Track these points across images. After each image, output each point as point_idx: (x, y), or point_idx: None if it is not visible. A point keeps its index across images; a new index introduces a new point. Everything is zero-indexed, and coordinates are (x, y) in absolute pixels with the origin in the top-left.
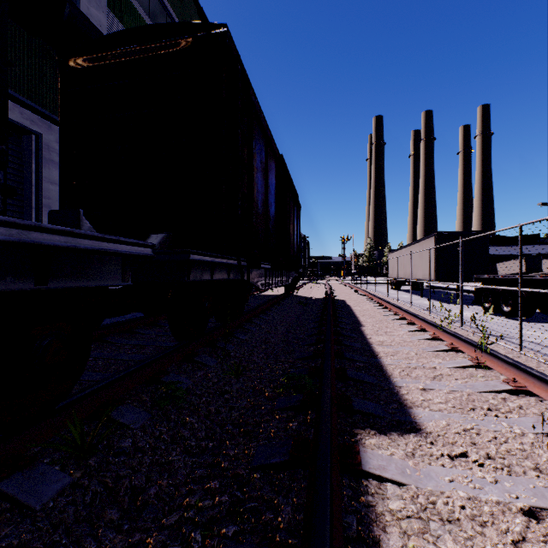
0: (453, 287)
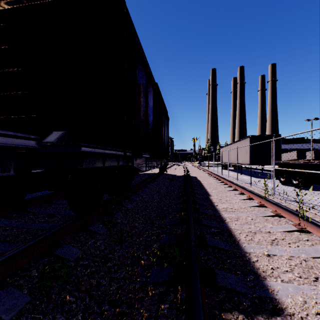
0: (258, 168)
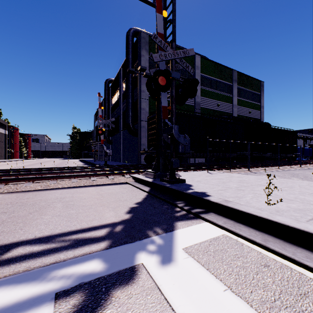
0: None
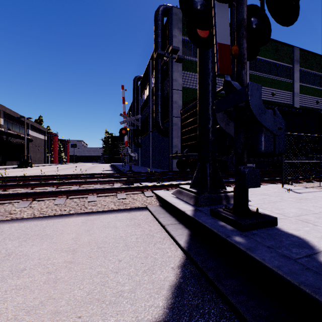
0: None
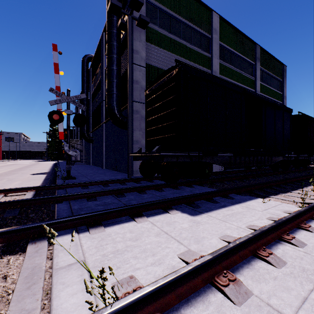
0: None
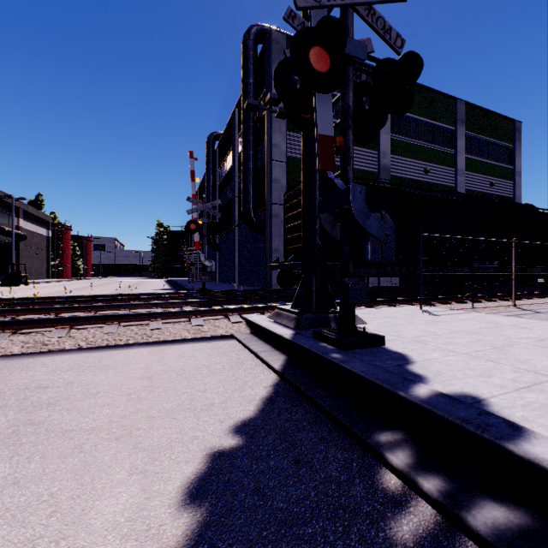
0: None
